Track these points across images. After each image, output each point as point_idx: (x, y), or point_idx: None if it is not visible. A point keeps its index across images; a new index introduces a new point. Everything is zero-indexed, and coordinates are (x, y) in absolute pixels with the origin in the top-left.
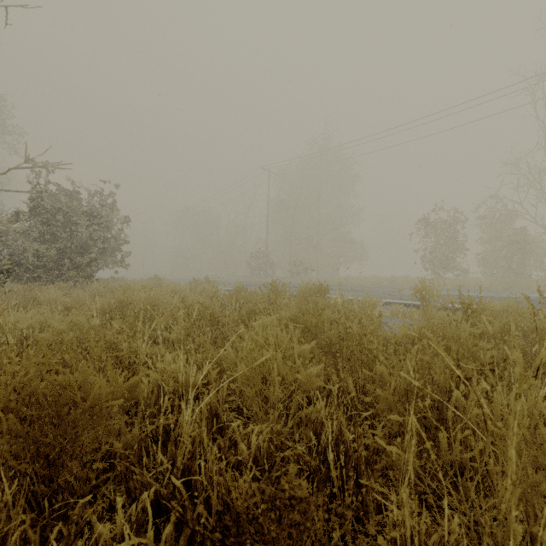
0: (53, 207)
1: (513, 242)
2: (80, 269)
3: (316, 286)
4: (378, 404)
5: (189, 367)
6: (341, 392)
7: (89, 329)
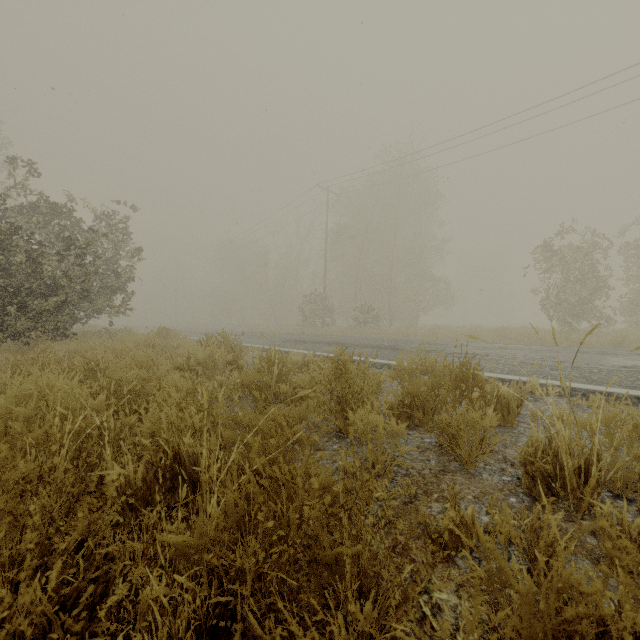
0: None
1: None
2: (37, 318)
3: (454, 370)
4: None
5: None
6: None
7: None
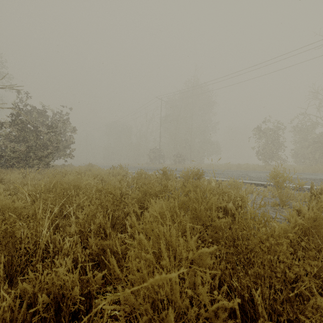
0: (23, 120)
1: (316, 142)
2: (40, 159)
3: (195, 172)
4: (288, 320)
5: (69, 275)
6: (242, 301)
7: (13, 210)
